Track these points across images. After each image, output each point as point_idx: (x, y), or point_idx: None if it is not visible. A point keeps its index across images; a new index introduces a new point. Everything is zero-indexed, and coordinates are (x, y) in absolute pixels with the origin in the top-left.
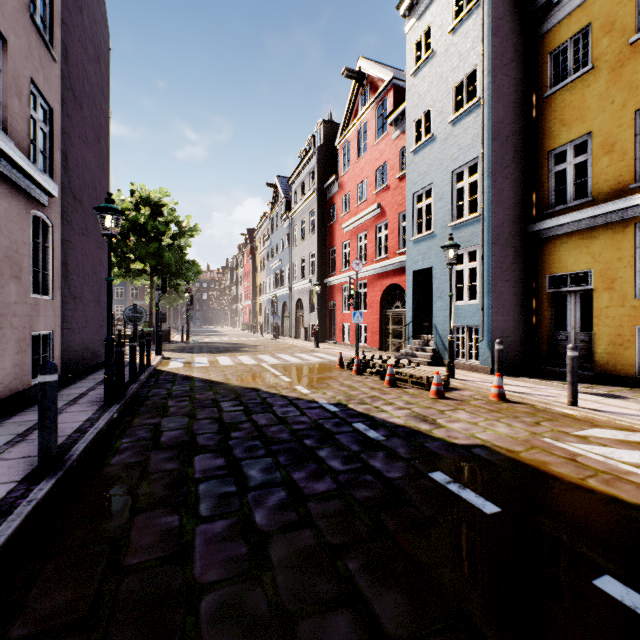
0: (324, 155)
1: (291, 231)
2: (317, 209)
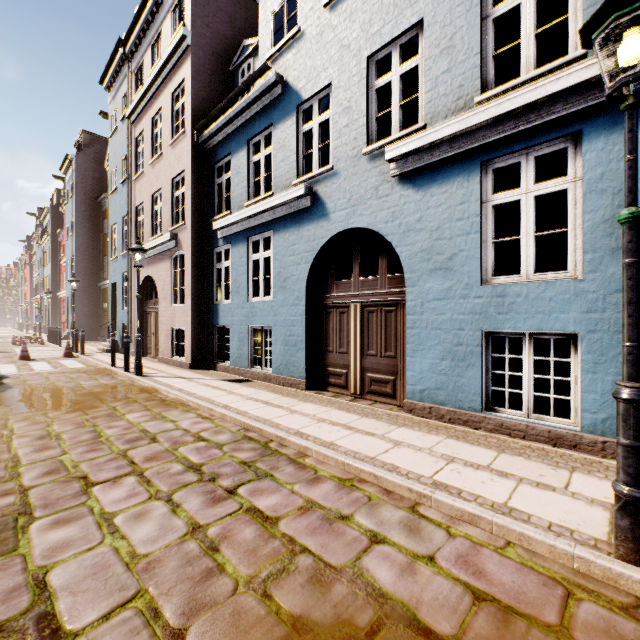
0: (57, 212)
1: (43, 255)
2: (51, 247)
